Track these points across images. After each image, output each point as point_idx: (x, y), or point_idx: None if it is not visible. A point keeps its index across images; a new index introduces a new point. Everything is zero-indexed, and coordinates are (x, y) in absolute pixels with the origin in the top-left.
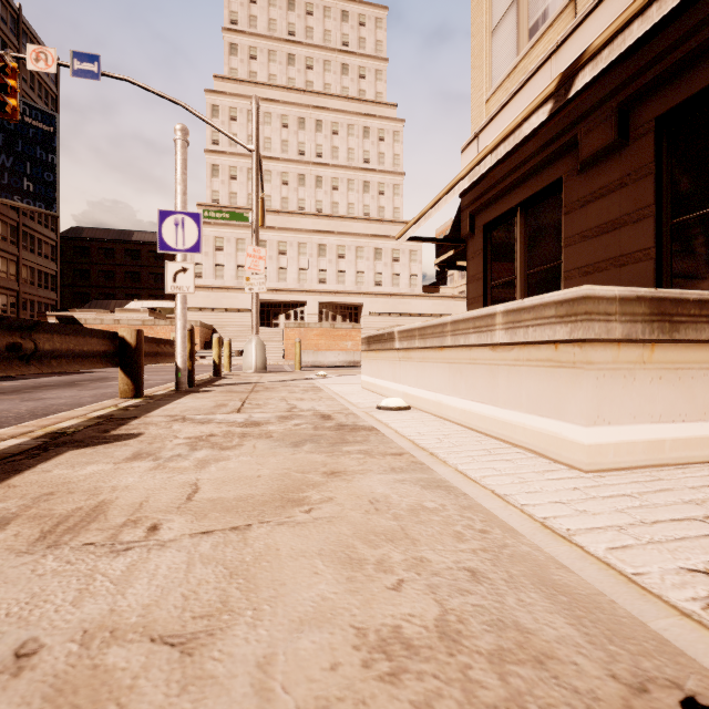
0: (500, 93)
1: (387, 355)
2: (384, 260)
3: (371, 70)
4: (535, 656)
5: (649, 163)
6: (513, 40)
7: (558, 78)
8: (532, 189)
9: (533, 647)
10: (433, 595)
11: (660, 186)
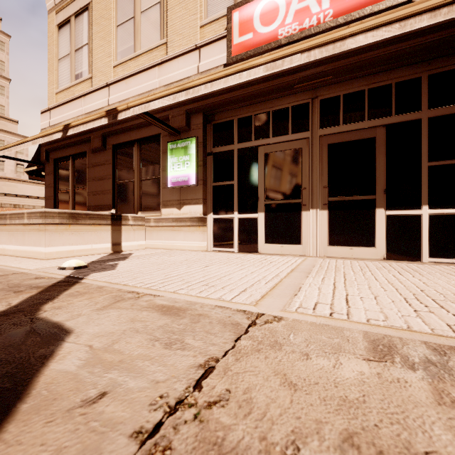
0: (63, 94)
1: None
2: None
3: None
4: None
5: (111, 160)
6: (69, 73)
7: (63, 126)
8: (76, 151)
9: None
10: None
11: (115, 169)
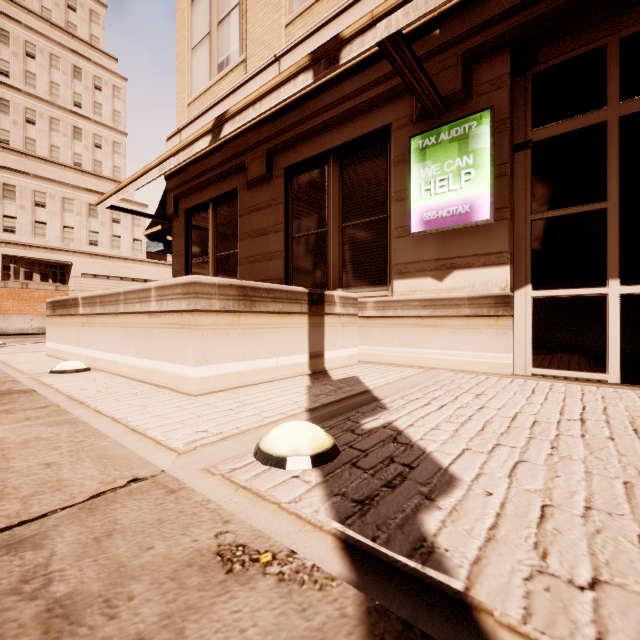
0: (198, 104)
1: (72, 320)
2: (102, 219)
3: (85, 6)
4: (59, 488)
5: (282, 195)
6: (207, 66)
7: (214, 121)
8: (219, 191)
9: (61, 485)
10: (2, 483)
11: (288, 212)
